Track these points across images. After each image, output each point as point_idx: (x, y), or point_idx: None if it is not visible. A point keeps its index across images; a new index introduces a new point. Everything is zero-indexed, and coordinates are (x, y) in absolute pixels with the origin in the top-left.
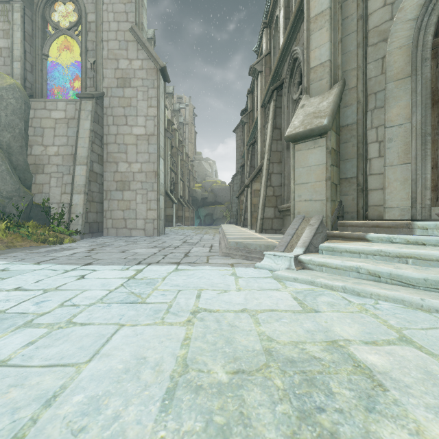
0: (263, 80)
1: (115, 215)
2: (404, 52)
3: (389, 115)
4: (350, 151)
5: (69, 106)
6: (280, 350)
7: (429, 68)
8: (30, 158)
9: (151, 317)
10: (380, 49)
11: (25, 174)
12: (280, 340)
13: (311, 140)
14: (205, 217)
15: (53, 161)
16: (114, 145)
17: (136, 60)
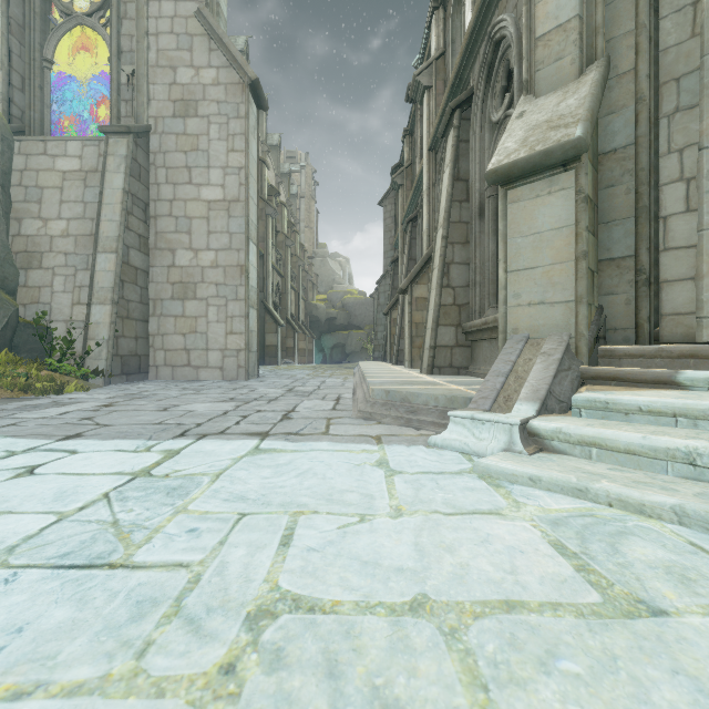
0: (433, 102)
1: (170, 342)
2: None
3: None
4: (622, 204)
5: (88, 149)
6: None
7: None
8: (18, 240)
9: (109, 638)
10: None
11: (3, 268)
12: None
13: (542, 177)
14: (332, 349)
15: (59, 247)
16: (168, 218)
17: (207, 69)
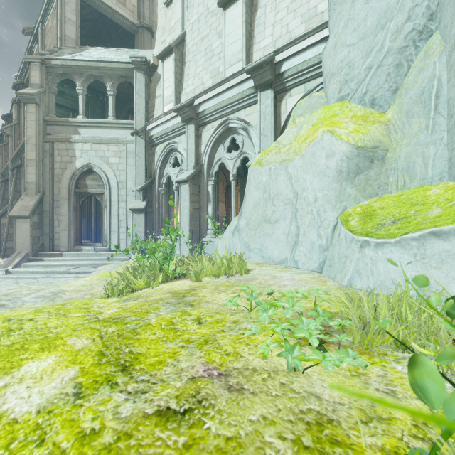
0: (13, 142)
1: None
2: (66, 190)
3: (61, 211)
4: (47, 222)
5: None
6: None
7: (73, 199)
8: None
9: None
10: (59, 184)
11: None
12: None
13: (23, 218)
14: None
15: None
16: None
17: None
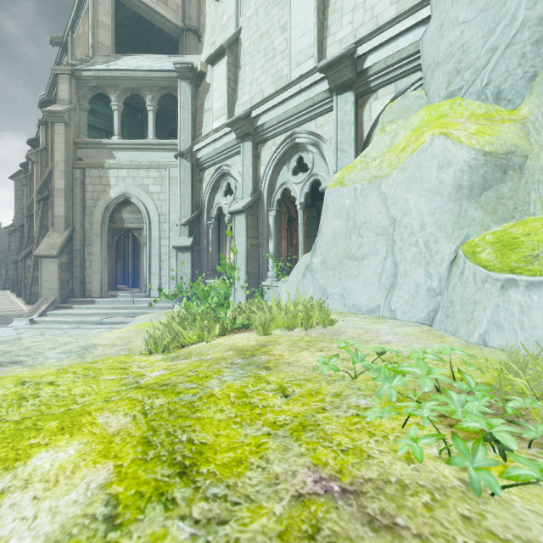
0: (39, 170)
1: None
2: (99, 224)
3: (93, 250)
4: (78, 263)
5: None
6: (1, 340)
7: (107, 235)
8: None
9: None
10: (91, 218)
11: None
12: (2, 340)
13: (50, 258)
14: None
15: None
16: None
17: None
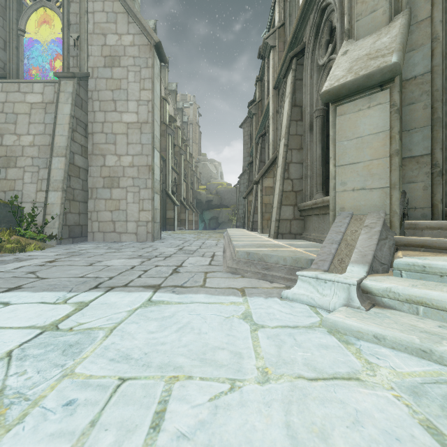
0: (276, 56)
1: (102, 216)
2: None
3: None
4: (420, 116)
5: (47, 88)
6: None
7: None
8: (0, 149)
9: None
10: None
11: None
12: None
13: (363, 96)
14: (210, 220)
15: (28, 153)
16: (100, 134)
17: (126, 35)
